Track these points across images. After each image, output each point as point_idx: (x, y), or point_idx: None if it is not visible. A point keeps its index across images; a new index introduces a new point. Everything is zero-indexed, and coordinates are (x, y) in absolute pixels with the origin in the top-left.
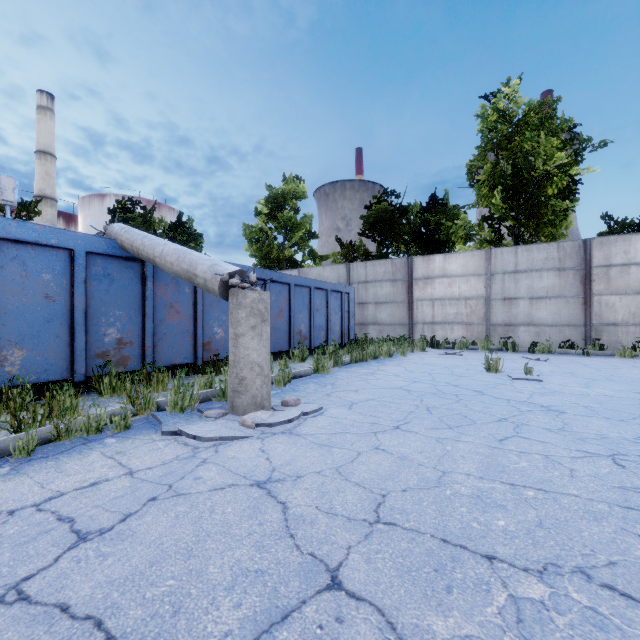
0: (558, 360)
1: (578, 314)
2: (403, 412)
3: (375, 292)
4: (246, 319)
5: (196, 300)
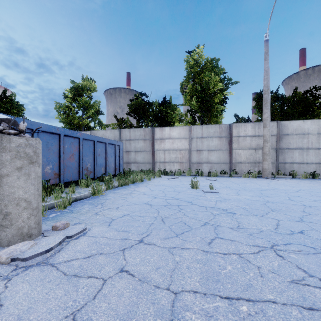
0: (221, 180)
1: (227, 158)
2: (146, 224)
3: (135, 145)
4: (11, 161)
5: None
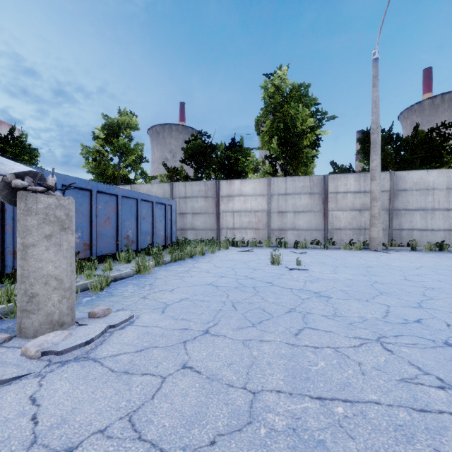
0: (312, 253)
1: (321, 222)
2: (212, 311)
3: (192, 205)
4: (38, 227)
5: (4, 206)
